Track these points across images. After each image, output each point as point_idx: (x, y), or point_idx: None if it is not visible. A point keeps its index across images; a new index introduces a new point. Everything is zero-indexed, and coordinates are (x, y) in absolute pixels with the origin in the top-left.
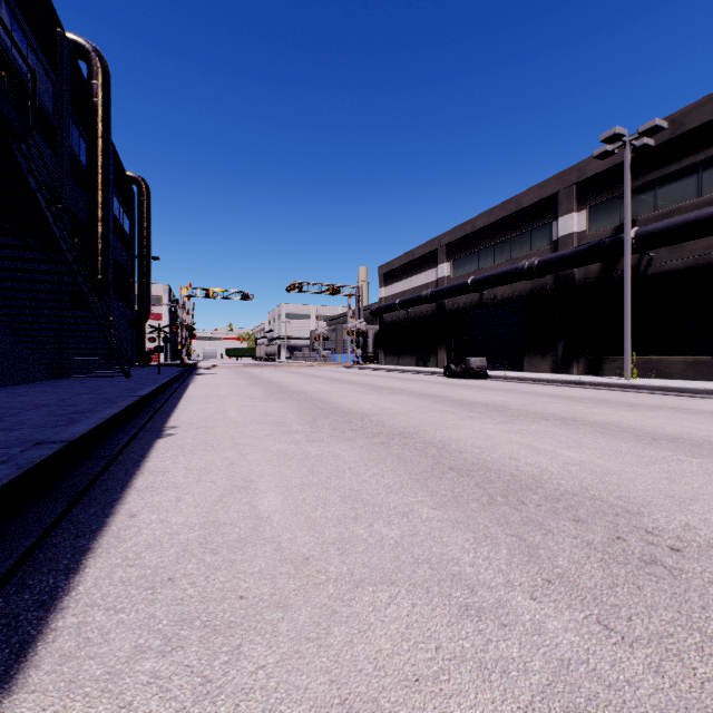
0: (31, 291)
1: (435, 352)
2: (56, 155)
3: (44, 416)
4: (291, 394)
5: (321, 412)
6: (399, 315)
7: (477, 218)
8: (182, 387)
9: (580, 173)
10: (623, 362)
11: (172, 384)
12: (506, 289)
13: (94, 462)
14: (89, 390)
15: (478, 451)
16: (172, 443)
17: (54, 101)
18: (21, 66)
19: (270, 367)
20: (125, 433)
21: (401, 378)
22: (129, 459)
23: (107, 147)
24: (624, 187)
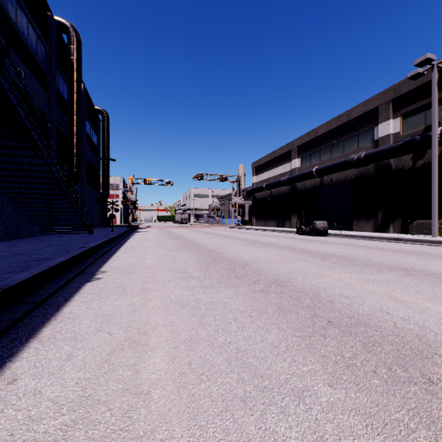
0: (24, 177)
1: (289, 218)
2: (47, 93)
3: (11, 262)
4: (193, 246)
5: (213, 261)
6: (265, 194)
7: (319, 128)
8: (123, 240)
9: (396, 91)
10: (429, 224)
11: (117, 238)
12: (340, 174)
13: (20, 307)
14: (60, 242)
15: (348, 302)
16: (95, 287)
17: (46, 59)
18: (23, 34)
19: (183, 227)
20: (63, 278)
21: (268, 235)
22: (54, 303)
23: (79, 88)
24: (432, 98)
